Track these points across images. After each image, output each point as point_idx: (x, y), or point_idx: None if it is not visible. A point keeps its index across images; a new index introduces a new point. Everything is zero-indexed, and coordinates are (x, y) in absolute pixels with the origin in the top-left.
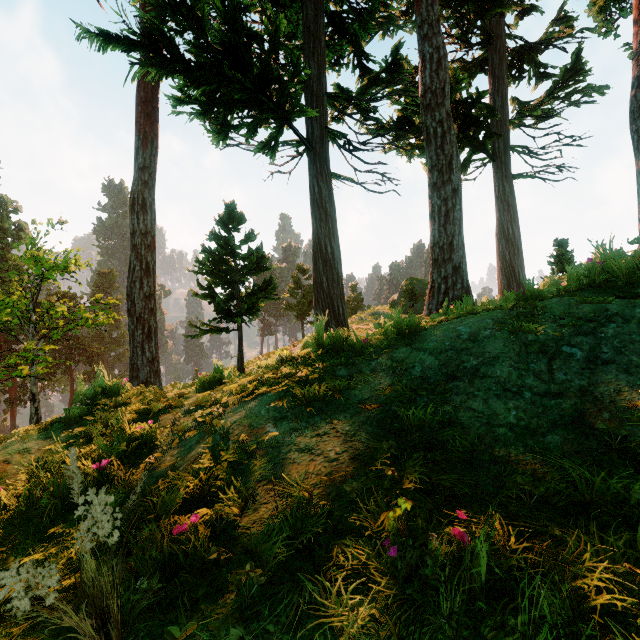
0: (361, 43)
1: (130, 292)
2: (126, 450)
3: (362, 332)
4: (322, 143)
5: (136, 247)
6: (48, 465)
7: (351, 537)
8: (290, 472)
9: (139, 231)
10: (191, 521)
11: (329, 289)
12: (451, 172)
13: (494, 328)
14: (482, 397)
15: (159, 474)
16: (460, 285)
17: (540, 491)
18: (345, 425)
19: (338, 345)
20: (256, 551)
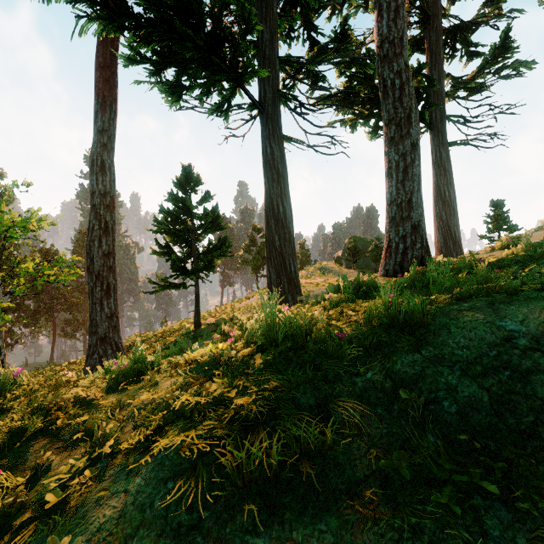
0: (311, 16)
1: (89, 250)
2: None
3: (311, 286)
4: (274, 105)
5: (95, 207)
6: None
7: None
8: None
9: (98, 192)
10: None
11: (281, 247)
12: (410, 125)
13: None
14: None
15: None
16: (419, 244)
17: None
18: None
19: (298, 340)
20: None
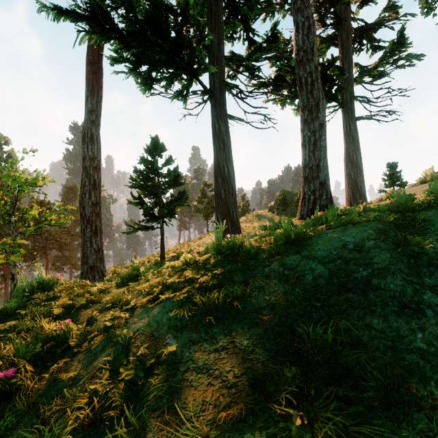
0: (249, 22)
1: (82, 201)
2: (43, 349)
3: (249, 229)
4: (221, 92)
5: (86, 168)
6: None
7: None
8: (186, 399)
9: (88, 157)
10: None
11: (226, 199)
12: (318, 111)
13: (377, 239)
14: (380, 313)
15: (61, 385)
16: (325, 196)
17: None
18: (243, 338)
19: (234, 251)
20: None
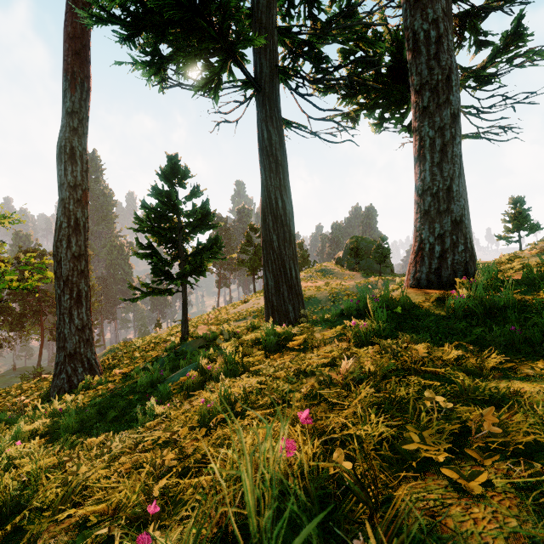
0: None
1: (56, 252)
2: None
3: (312, 290)
4: (272, 83)
5: (63, 201)
6: None
7: None
8: None
9: (67, 183)
10: None
11: (280, 249)
12: (450, 91)
13: None
14: None
15: None
16: (463, 246)
17: None
18: None
19: None
20: None
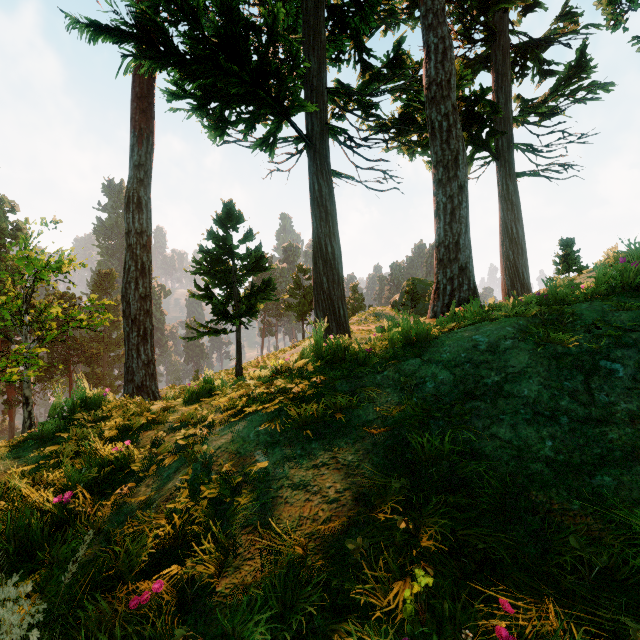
0: (362, 38)
1: (125, 293)
2: (98, 476)
3: (363, 333)
4: (322, 139)
5: (131, 247)
6: (10, 493)
7: (356, 620)
8: (281, 516)
9: (134, 230)
10: (153, 590)
11: (329, 290)
12: (457, 168)
13: (516, 338)
14: (509, 422)
15: (130, 510)
16: (467, 286)
17: (602, 562)
18: (347, 454)
19: (339, 355)
20: (233, 635)
